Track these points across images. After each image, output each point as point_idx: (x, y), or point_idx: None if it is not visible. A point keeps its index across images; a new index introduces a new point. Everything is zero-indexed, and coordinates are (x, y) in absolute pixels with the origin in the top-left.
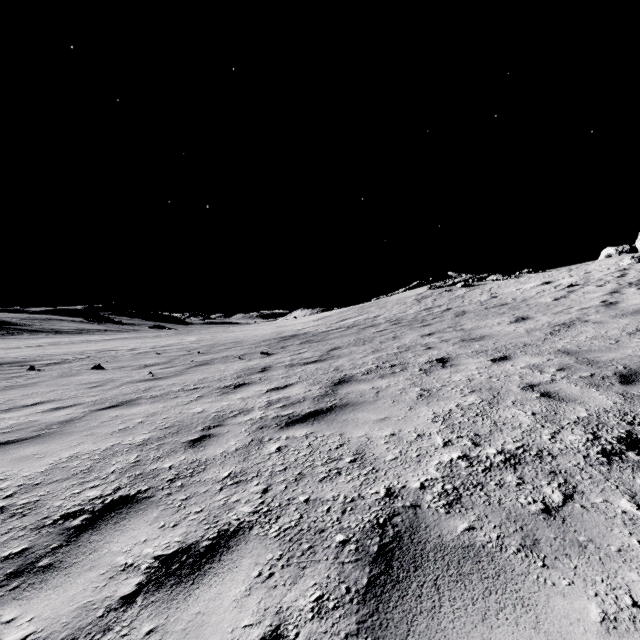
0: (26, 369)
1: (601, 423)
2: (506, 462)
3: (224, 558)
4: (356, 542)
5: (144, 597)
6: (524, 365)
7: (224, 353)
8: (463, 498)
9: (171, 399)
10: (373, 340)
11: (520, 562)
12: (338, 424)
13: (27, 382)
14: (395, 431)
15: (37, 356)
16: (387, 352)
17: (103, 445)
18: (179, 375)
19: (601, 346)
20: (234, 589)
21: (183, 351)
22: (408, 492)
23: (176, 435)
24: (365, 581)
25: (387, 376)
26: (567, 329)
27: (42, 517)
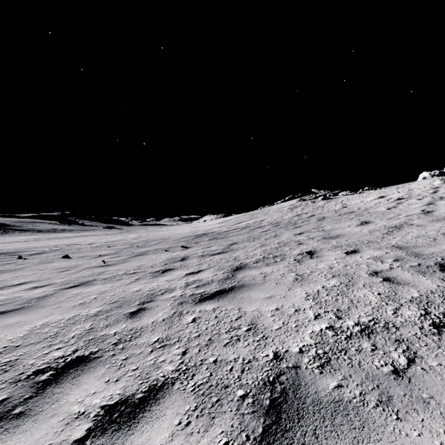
0: (16, 258)
1: (430, 302)
2: (362, 332)
3: (153, 408)
4: (252, 396)
5: (91, 441)
6: (369, 257)
7: (155, 246)
8: (332, 361)
9: (117, 281)
10: (260, 237)
11: (379, 415)
12: (237, 301)
13: (16, 267)
14: (278, 306)
15: (24, 248)
16: (270, 246)
17: (67, 316)
18: (123, 263)
19: (423, 243)
20: (160, 435)
21: (126, 245)
22: (290, 355)
23: (120, 308)
24: (260, 430)
25: (271, 264)
26: (398, 230)
27: (19, 373)
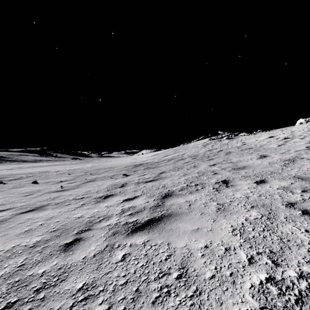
0: None
1: None
2: None
3: None
4: None
5: None
6: (278, 187)
7: (103, 174)
8: None
9: (66, 206)
10: (183, 168)
11: None
12: (166, 233)
13: None
14: (207, 243)
15: (7, 175)
16: (192, 175)
17: (7, 246)
18: (76, 188)
19: None
20: None
21: (82, 172)
22: None
23: (58, 238)
24: None
25: (194, 192)
26: (293, 163)
27: None
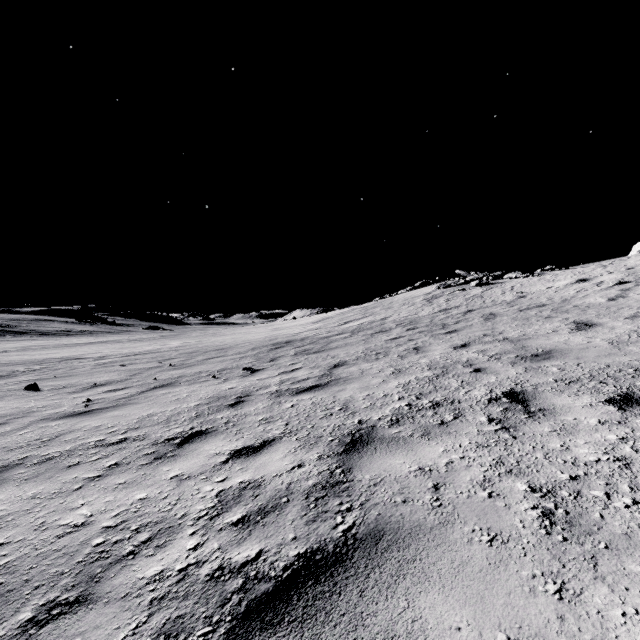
0: None
1: None
2: None
3: None
4: None
5: None
6: None
7: (199, 367)
8: None
9: (63, 471)
10: (388, 352)
11: None
12: None
13: None
14: None
15: None
16: (416, 375)
17: None
18: (120, 407)
19: None
20: None
21: (154, 362)
22: None
23: None
24: None
25: (436, 433)
26: None
27: None
